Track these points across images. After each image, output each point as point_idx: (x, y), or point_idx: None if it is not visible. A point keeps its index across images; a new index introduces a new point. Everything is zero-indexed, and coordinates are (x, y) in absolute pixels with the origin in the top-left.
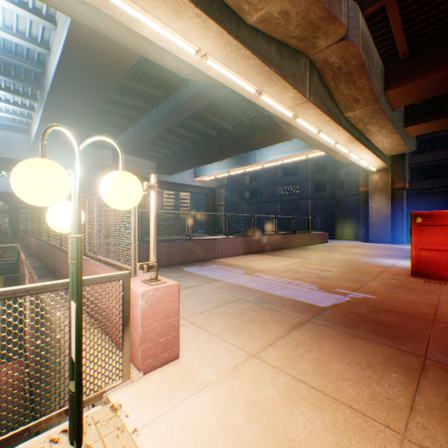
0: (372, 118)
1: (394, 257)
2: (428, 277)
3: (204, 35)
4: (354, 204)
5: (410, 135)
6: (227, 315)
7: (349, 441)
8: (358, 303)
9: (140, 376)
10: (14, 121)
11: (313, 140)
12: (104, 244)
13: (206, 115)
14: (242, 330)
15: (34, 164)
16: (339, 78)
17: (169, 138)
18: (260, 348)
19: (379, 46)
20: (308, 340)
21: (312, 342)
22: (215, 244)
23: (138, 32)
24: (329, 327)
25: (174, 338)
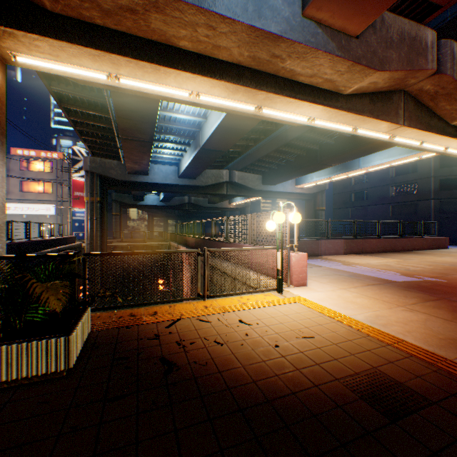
0: None
1: None
2: None
3: (313, 111)
4: None
5: None
6: (329, 278)
7: (376, 304)
8: (426, 282)
9: (292, 287)
10: (171, 159)
11: None
12: (267, 237)
13: (309, 136)
14: (337, 283)
15: (279, 214)
16: (437, 99)
17: (275, 156)
18: (346, 288)
19: None
20: (375, 288)
21: (377, 289)
22: (318, 244)
23: (273, 118)
24: (392, 287)
25: (305, 277)
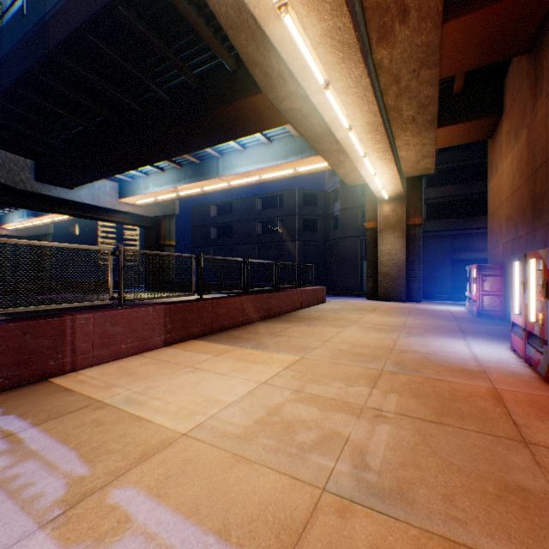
0: (415, 78)
1: (449, 334)
2: None
3: None
4: (352, 249)
5: (438, 145)
6: None
7: None
8: None
9: None
10: None
11: (311, 124)
12: None
13: (104, 49)
14: None
15: None
16: None
17: (40, 104)
18: None
19: None
20: None
21: None
22: (63, 332)
23: None
24: None
25: None
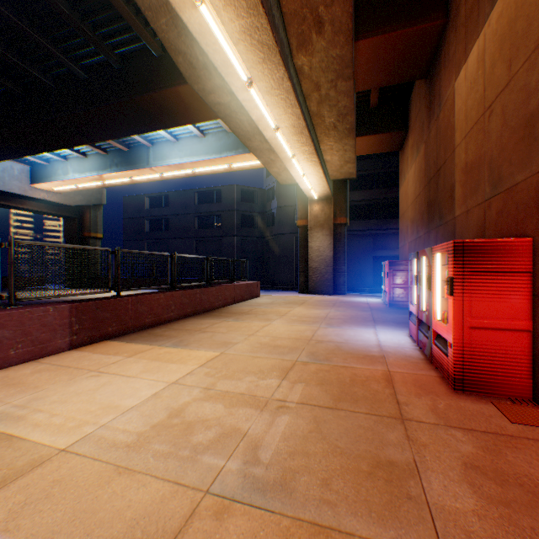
0: (334, 88)
1: (363, 324)
2: (491, 393)
3: None
4: (288, 245)
5: (359, 153)
6: None
7: None
8: None
9: None
10: None
11: (241, 121)
12: None
13: None
14: None
15: None
16: None
17: None
18: None
19: None
20: None
21: None
22: None
23: None
24: None
25: None
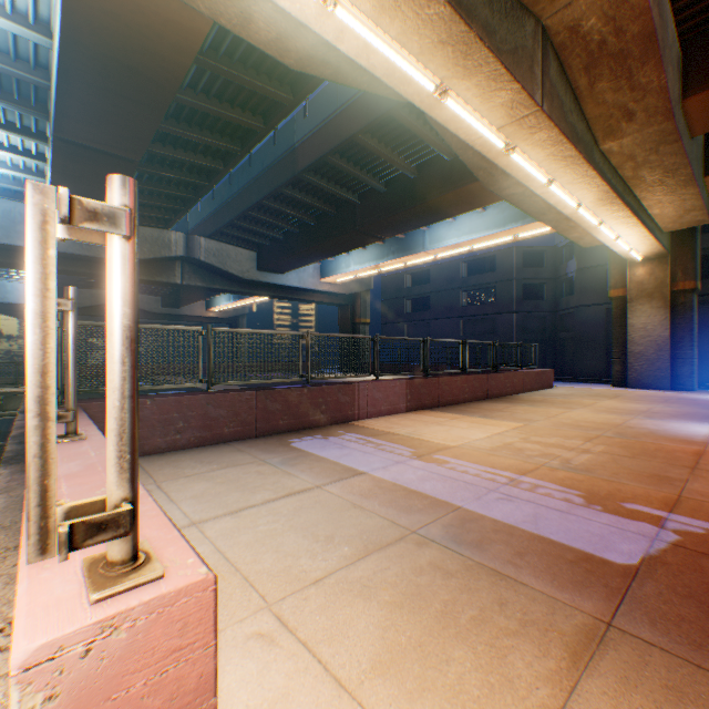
0: (653, 153)
1: (698, 420)
2: None
3: None
4: (593, 321)
5: None
6: (383, 594)
7: None
8: (708, 554)
9: None
10: (17, 182)
11: (534, 202)
12: None
13: (339, 164)
14: (429, 670)
15: None
16: (600, 67)
17: (277, 209)
18: None
19: (675, 6)
20: None
21: None
22: (354, 393)
23: None
24: (687, 664)
25: None
